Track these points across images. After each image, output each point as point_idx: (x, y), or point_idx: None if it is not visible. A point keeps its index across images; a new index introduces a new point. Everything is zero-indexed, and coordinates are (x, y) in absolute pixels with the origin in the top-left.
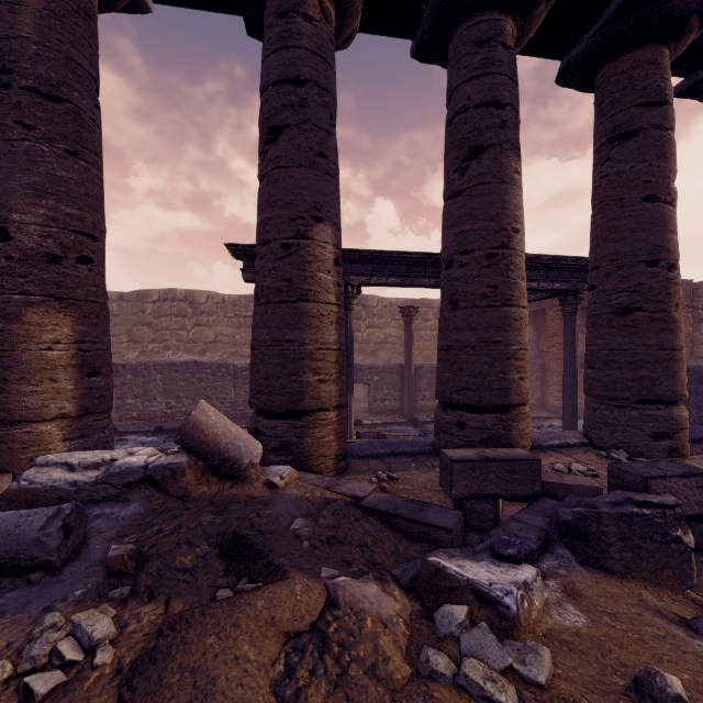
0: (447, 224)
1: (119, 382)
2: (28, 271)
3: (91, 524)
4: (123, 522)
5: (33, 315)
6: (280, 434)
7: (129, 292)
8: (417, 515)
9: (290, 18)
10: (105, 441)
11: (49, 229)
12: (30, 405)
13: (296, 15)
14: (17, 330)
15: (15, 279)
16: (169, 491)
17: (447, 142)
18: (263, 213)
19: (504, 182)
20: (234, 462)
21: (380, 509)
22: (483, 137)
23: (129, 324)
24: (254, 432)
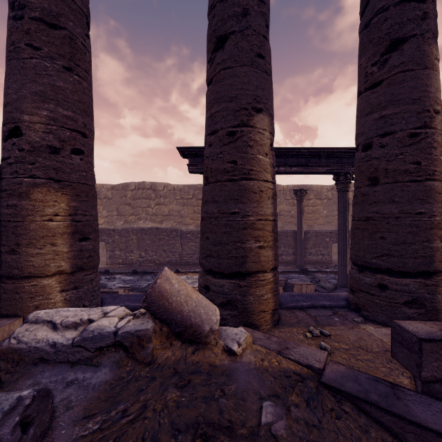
0: (364, 112)
1: (111, 241)
2: (34, 160)
3: (63, 393)
4: (92, 393)
5: (38, 194)
6: (227, 292)
7: (117, 184)
8: (398, 407)
9: None
10: (93, 290)
11: (51, 126)
12: (35, 264)
13: None
14: (26, 205)
15: (25, 166)
16: (136, 357)
17: (364, 42)
18: (211, 109)
19: (426, 68)
20: (195, 329)
21: (348, 390)
22: (405, 29)
23: (117, 204)
24: (204, 288)
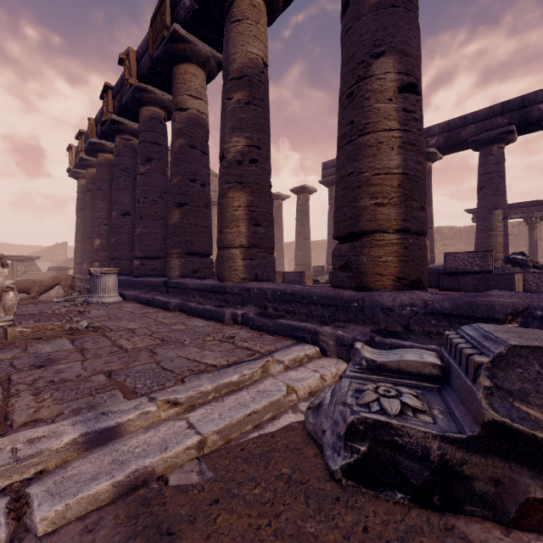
0: None
1: None
2: None
3: None
4: None
5: None
6: None
7: None
8: None
9: (486, 157)
10: None
11: None
12: None
13: (488, 156)
14: None
15: None
16: None
17: None
18: (478, 209)
19: None
20: None
21: None
22: None
23: None
24: None
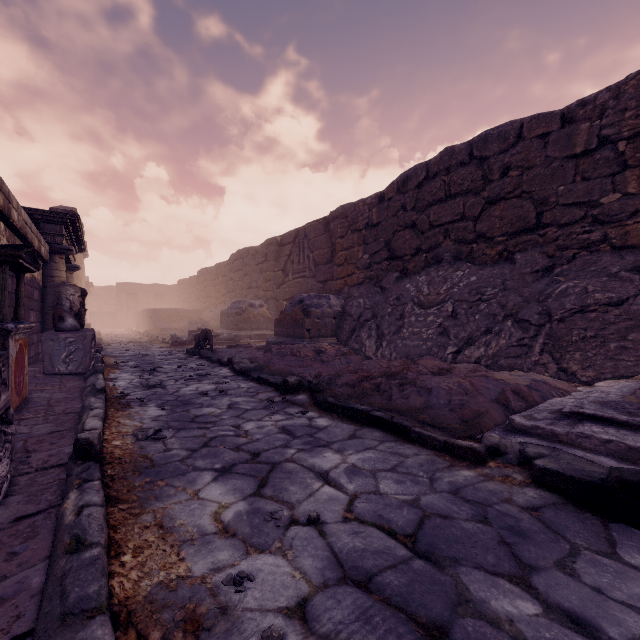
0: None
1: None
2: None
3: None
4: None
5: None
6: None
7: None
8: None
9: None
10: None
11: None
12: None
13: None
14: None
15: None
16: None
17: None
18: None
19: None
20: None
21: None
22: None
23: None
24: None
